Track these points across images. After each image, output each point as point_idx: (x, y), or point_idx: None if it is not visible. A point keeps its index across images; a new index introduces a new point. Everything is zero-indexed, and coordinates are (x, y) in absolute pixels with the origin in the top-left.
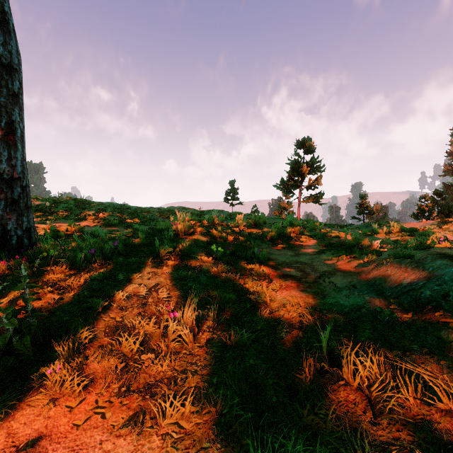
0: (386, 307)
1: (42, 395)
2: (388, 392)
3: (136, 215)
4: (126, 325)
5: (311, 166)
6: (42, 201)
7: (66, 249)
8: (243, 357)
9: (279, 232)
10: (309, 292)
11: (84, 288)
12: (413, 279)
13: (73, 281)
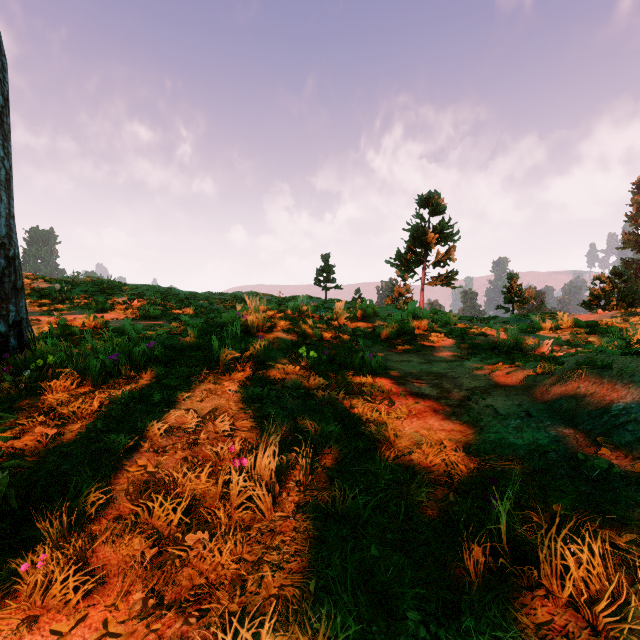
0: (589, 450)
1: (10, 610)
2: (635, 620)
3: (187, 303)
4: (162, 479)
5: (439, 233)
6: (50, 283)
7: (73, 354)
8: (357, 536)
9: (398, 328)
10: (455, 422)
11: (98, 416)
12: (628, 404)
13: (80, 405)
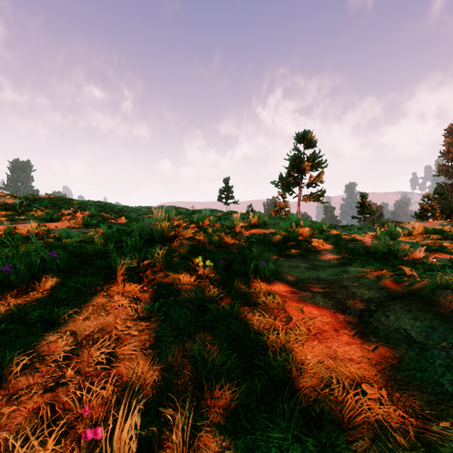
0: None
1: None
2: None
3: (120, 214)
4: None
5: (312, 162)
6: (15, 199)
7: None
8: None
9: (284, 235)
10: (362, 348)
11: None
12: None
13: None
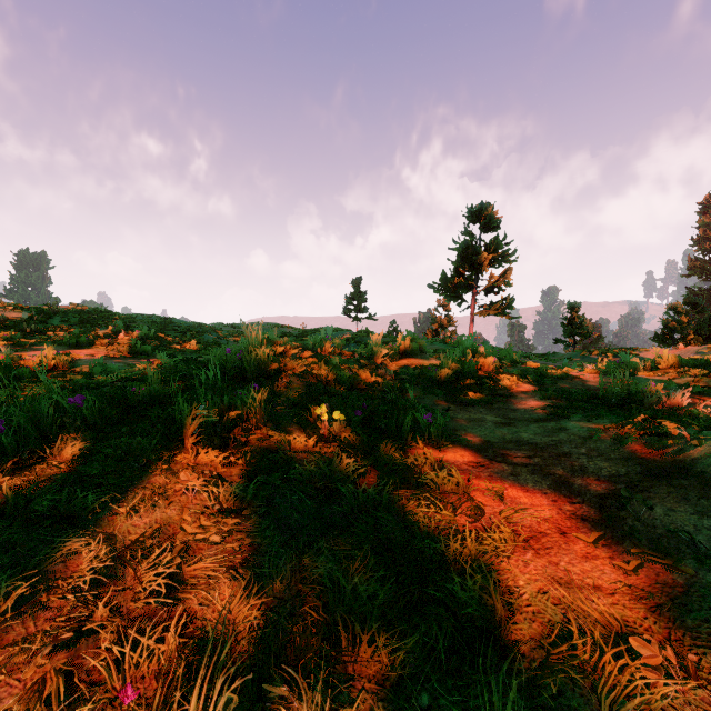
0: None
1: None
2: None
3: (188, 336)
4: None
5: (493, 253)
6: (21, 311)
7: None
8: None
9: (456, 369)
10: (613, 566)
11: None
12: None
13: None
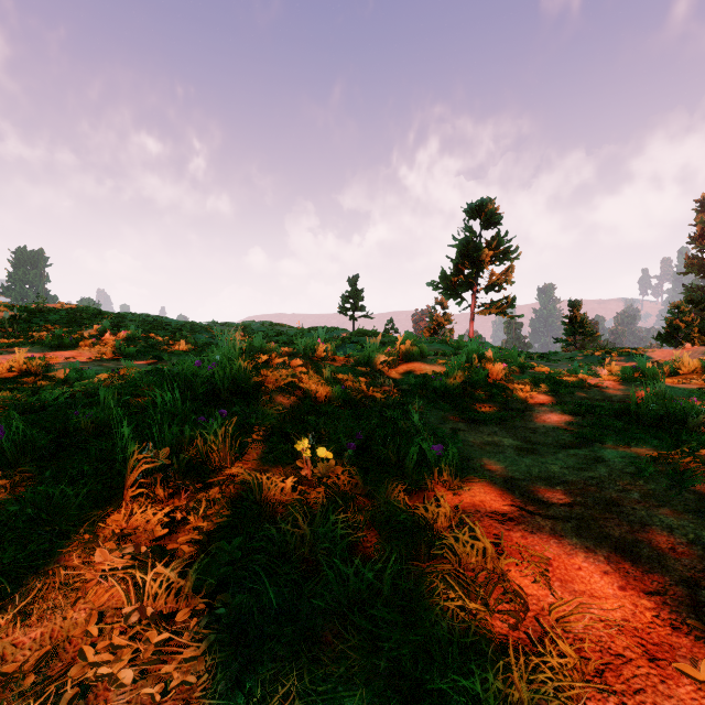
0: None
1: None
2: None
3: (179, 336)
4: None
5: (494, 250)
6: (5, 310)
7: None
8: None
9: (462, 378)
10: None
11: None
12: None
13: None
